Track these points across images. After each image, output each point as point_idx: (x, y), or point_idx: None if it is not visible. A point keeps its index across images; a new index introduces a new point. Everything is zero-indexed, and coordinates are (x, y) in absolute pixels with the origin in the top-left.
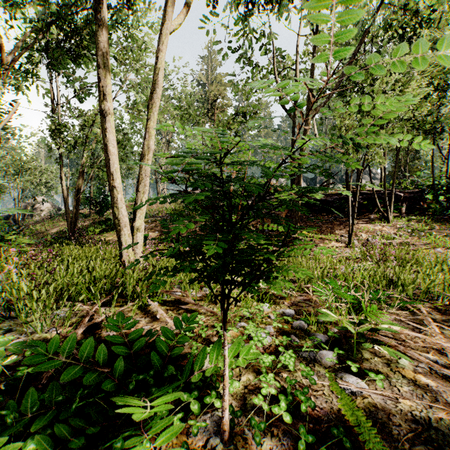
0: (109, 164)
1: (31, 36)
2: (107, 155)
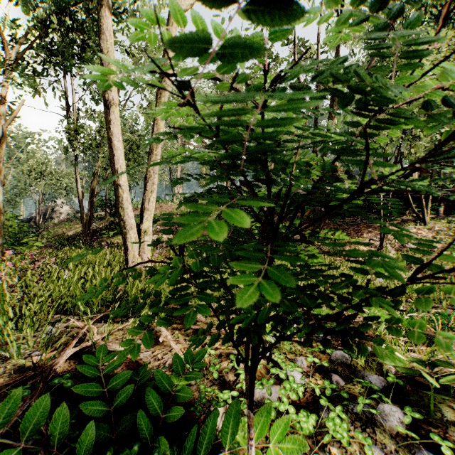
0: (114, 160)
1: (39, 30)
2: (111, 150)
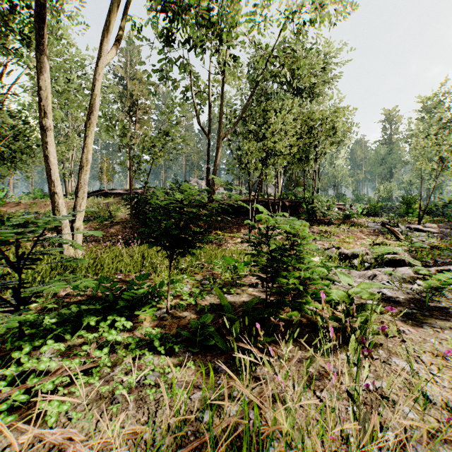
0: (50, 173)
1: None
2: (48, 164)
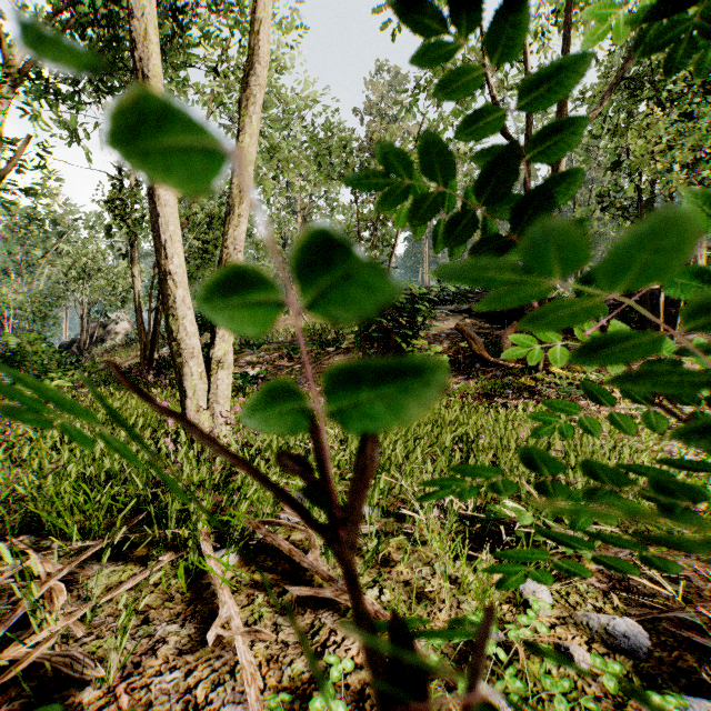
0: (159, 226)
1: (52, 16)
2: (155, 205)
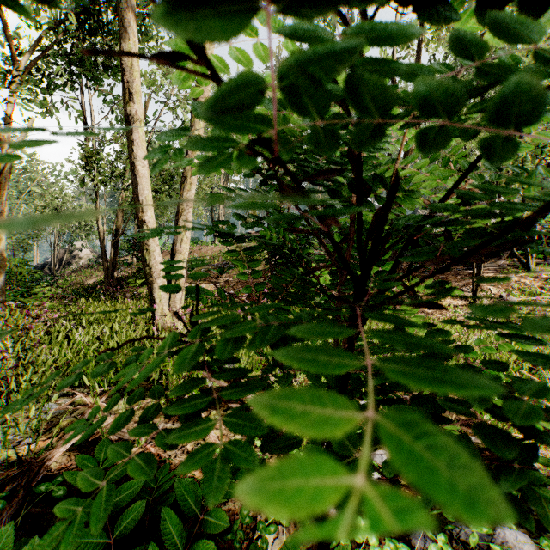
0: (137, 191)
1: (49, 33)
2: (134, 177)
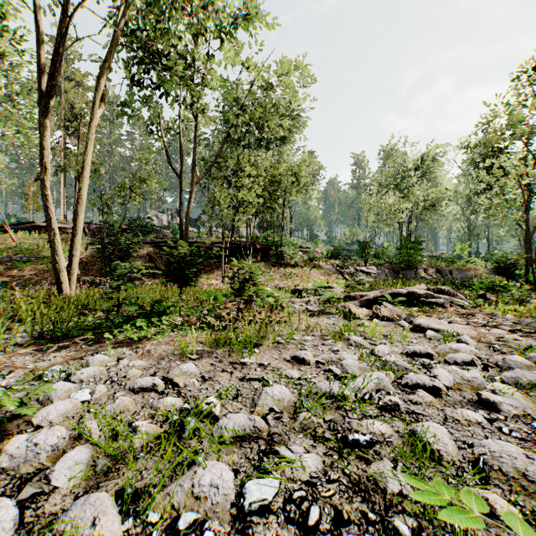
0: (50, 222)
1: None
2: (48, 214)
